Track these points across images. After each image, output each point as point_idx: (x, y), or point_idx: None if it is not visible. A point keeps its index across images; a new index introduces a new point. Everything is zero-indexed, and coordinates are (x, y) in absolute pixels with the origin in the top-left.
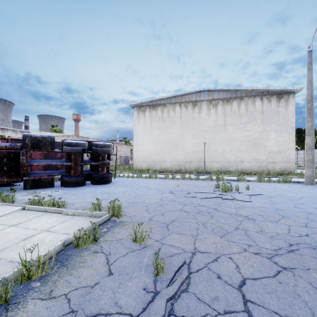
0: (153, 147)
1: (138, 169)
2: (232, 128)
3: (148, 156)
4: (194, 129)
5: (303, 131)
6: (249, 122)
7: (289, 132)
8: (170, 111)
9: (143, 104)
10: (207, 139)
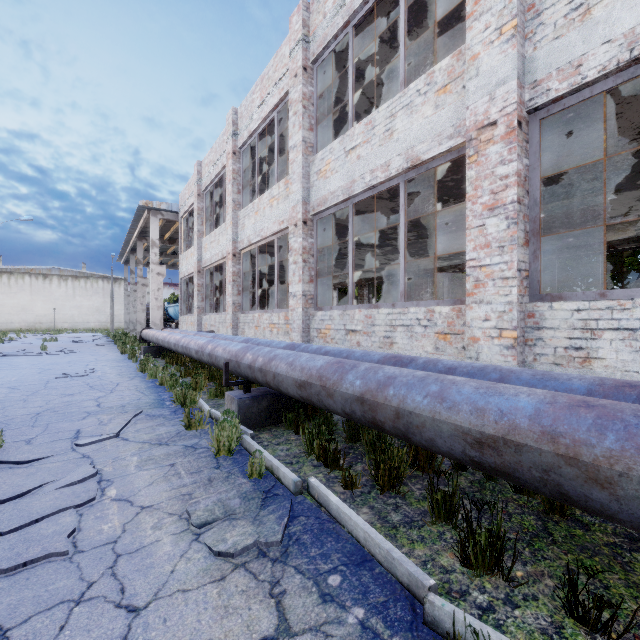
0: None
1: None
2: (81, 298)
3: None
4: (45, 297)
5: None
6: (94, 295)
7: (121, 304)
8: (18, 279)
9: None
10: (59, 305)
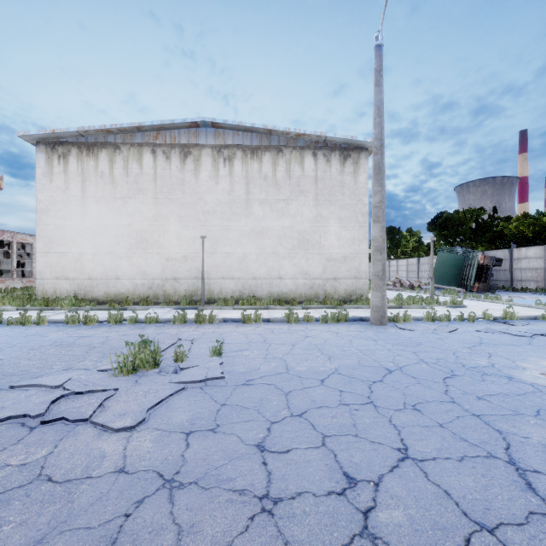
0: (88, 245)
1: (42, 298)
2: (262, 208)
3: (75, 265)
4: (185, 207)
5: (397, 230)
6: (294, 198)
7: (359, 222)
8: (129, 161)
9: (63, 139)
10: (213, 230)
